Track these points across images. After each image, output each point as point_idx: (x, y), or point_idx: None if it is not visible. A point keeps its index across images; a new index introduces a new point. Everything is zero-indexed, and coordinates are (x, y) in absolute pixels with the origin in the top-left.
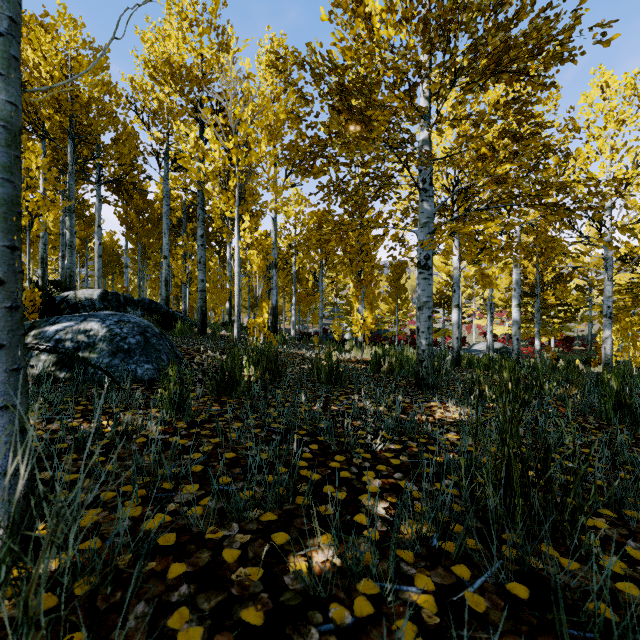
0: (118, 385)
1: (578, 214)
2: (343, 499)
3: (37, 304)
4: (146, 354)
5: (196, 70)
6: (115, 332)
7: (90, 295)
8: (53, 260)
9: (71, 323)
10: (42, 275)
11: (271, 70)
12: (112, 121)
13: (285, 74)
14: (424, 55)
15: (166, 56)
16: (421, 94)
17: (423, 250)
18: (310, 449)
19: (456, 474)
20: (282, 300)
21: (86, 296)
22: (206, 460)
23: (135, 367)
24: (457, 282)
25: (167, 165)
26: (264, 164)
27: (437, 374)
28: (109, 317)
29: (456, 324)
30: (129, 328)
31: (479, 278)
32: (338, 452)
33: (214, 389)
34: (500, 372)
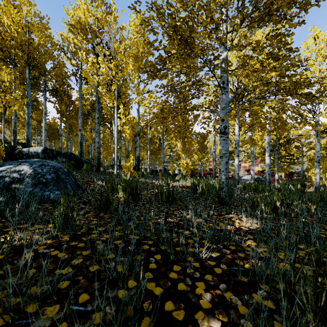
0: (2, 217)
1: (320, 99)
2: (181, 318)
3: (2, 155)
4: (57, 185)
5: (94, 26)
6: (38, 171)
7: (37, 150)
8: (23, 132)
9: (11, 166)
10: (13, 139)
11: (136, 30)
12: (51, 57)
13: (144, 32)
14: (223, 9)
15: (78, 18)
16: (222, 31)
17: (223, 123)
18: (155, 259)
19: (265, 282)
20: (143, 153)
21: (34, 150)
22: (74, 274)
23: (49, 193)
24: (237, 143)
25: (81, 81)
26: (131, 76)
27: (231, 196)
28: (36, 162)
29: (237, 166)
30: (47, 169)
31: (249, 141)
32: (175, 261)
33: (96, 208)
34: (263, 193)
